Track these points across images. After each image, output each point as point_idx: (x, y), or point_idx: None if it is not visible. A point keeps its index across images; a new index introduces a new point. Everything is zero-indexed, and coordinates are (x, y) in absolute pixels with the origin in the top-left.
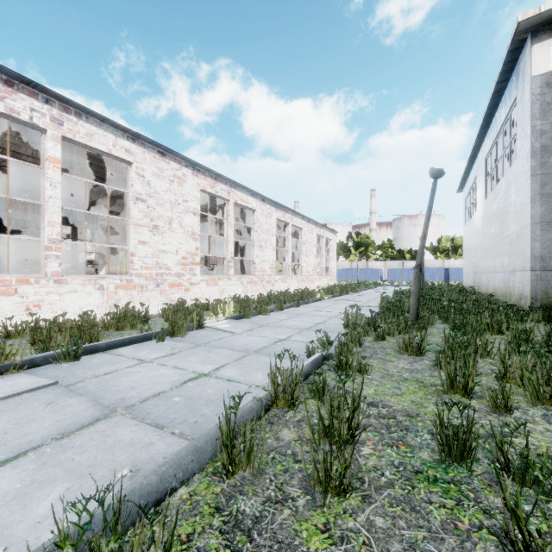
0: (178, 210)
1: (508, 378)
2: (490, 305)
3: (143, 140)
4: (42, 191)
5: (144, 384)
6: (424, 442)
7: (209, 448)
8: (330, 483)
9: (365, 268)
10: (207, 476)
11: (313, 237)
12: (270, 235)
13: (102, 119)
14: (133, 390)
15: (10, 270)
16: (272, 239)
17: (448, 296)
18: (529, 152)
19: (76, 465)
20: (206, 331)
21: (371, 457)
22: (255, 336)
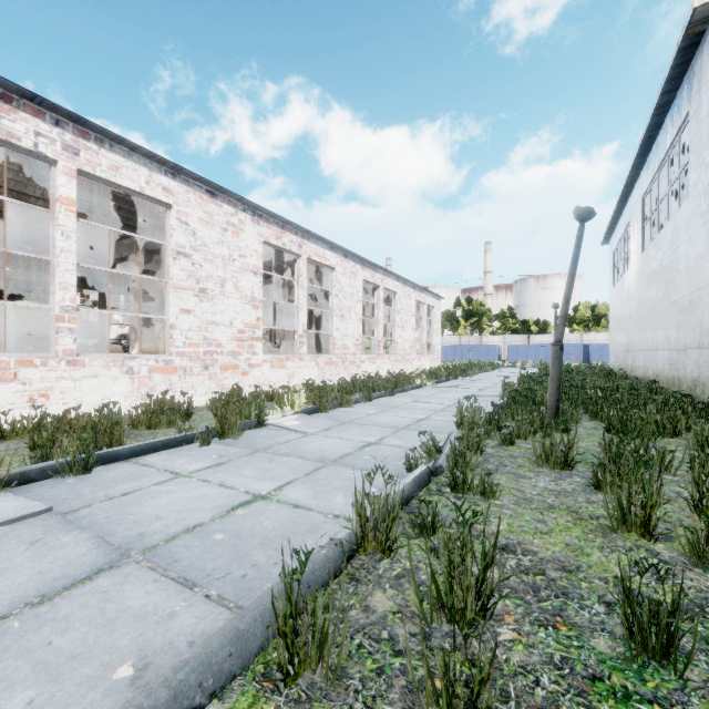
0: (234, 268)
1: (705, 507)
2: (654, 395)
3: (186, 175)
4: (51, 242)
5: (175, 511)
6: (596, 620)
7: (258, 631)
8: (455, 704)
9: (478, 345)
10: (254, 680)
11: (411, 304)
12: (354, 301)
13: (131, 147)
14: (158, 521)
15: (10, 348)
16: (357, 306)
17: (593, 382)
18: (708, 186)
19: (52, 654)
20: (268, 430)
21: (515, 647)
22: (334, 438)
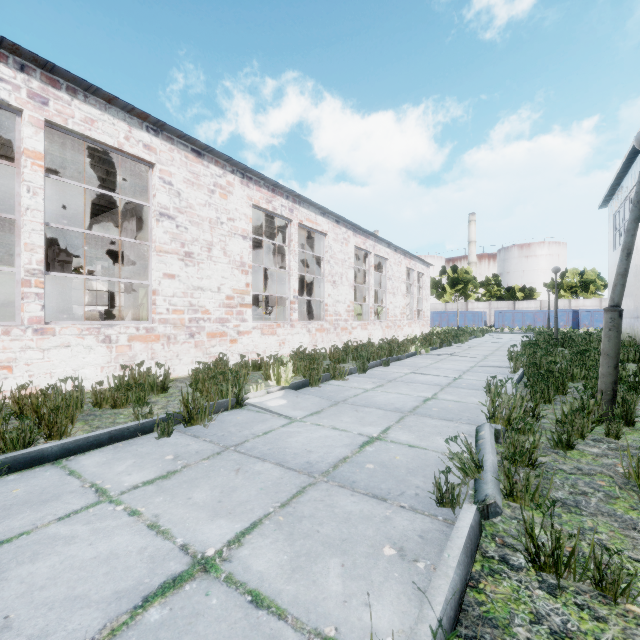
0: (221, 231)
1: None
2: None
3: (170, 132)
4: (17, 199)
5: (44, 603)
6: None
7: None
8: None
9: (464, 311)
10: None
11: (401, 271)
12: (346, 267)
13: (107, 99)
14: None
15: None
16: (348, 273)
17: None
18: None
19: None
20: (247, 413)
21: None
22: (326, 428)
